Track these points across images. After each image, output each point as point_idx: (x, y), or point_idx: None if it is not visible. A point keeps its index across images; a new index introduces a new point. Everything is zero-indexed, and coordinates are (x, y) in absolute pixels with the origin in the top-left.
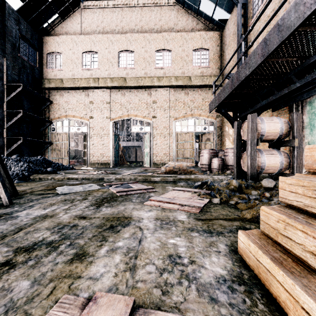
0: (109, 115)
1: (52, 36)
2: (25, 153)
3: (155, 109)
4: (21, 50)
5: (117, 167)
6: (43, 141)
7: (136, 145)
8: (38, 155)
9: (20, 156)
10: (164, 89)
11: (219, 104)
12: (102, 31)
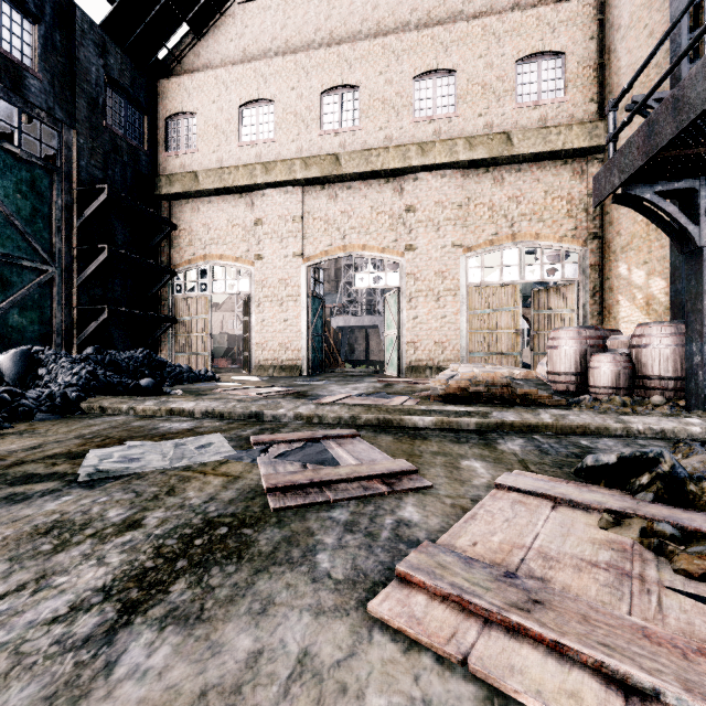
0: (299, 249)
1: (176, 78)
2: (119, 342)
3: (413, 227)
4: (110, 113)
5: (318, 376)
6: (156, 316)
7: (367, 324)
8: (147, 347)
9: (101, 349)
10: (437, 174)
11: (637, 172)
12: (284, 49)
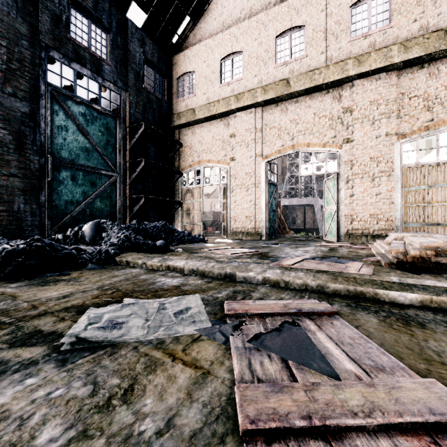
0: (260, 151)
1: (183, 52)
2: (151, 217)
3: (350, 124)
4: (146, 80)
5: (274, 240)
6: (171, 201)
7: (305, 203)
8: (166, 219)
9: (140, 221)
10: (372, 79)
11: None
12: (249, 14)
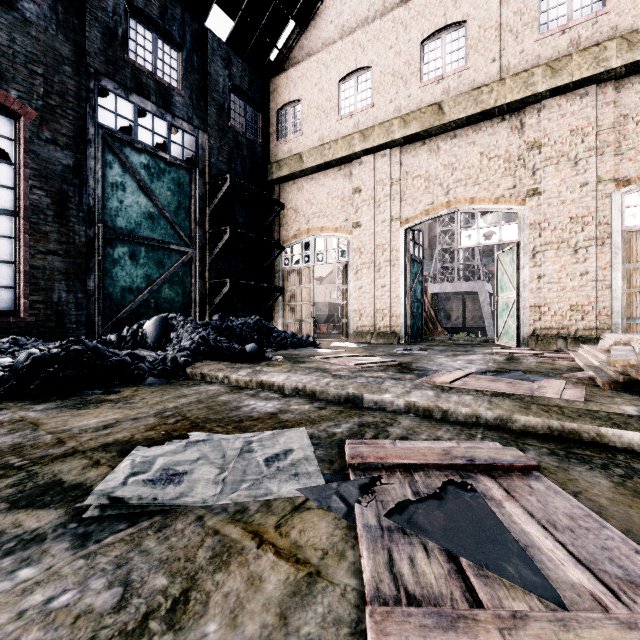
0: (397, 212)
1: (284, 73)
2: (240, 310)
3: (538, 167)
4: (233, 115)
5: (418, 344)
6: (267, 287)
7: (464, 290)
8: (261, 314)
9: (224, 316)
10: (574, 95)
11: None
12: (381, 11)
